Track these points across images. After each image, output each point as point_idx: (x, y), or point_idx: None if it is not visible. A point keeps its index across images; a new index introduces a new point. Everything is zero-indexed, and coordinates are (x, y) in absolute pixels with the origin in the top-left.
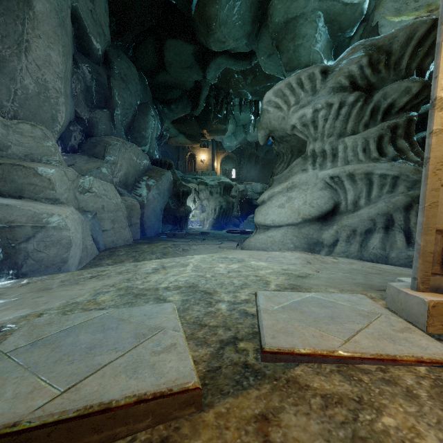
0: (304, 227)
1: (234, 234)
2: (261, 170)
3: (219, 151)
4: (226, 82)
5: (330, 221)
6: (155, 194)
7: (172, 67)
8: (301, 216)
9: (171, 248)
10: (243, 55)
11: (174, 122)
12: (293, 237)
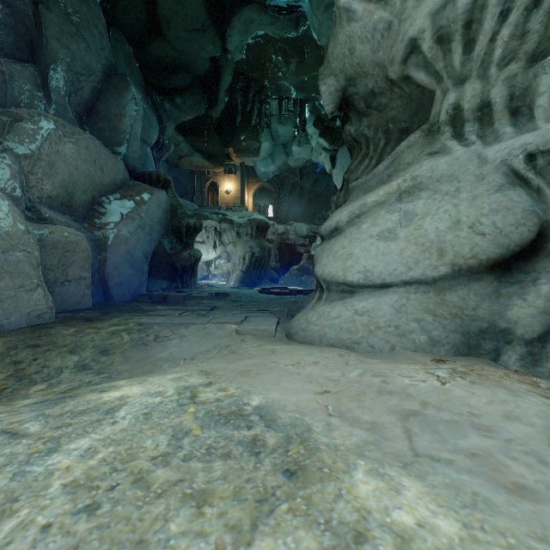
0: (452, 288)
1: (272, 296)
2: (308, 207)
3: (251, 180)
4: (259, 70)
5: (520, 272)
6: (132, 227)
7: (172, 28)
8: (449, 259)
9: (128, 335)
10: (285, 8)
11: (186, 134)
12: (423, 315)
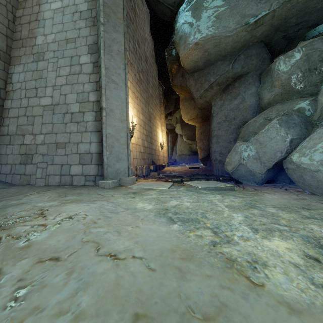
0: None
1: None
2: None
3: None
4: None
5: None
6: None
7: None
8: None
9: None
10: None
11: None
12: None
